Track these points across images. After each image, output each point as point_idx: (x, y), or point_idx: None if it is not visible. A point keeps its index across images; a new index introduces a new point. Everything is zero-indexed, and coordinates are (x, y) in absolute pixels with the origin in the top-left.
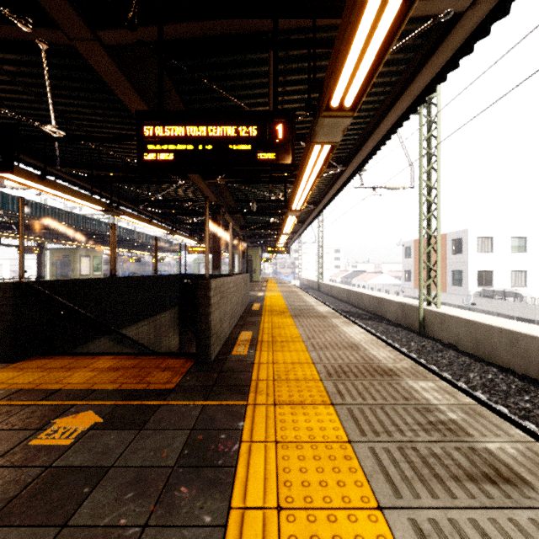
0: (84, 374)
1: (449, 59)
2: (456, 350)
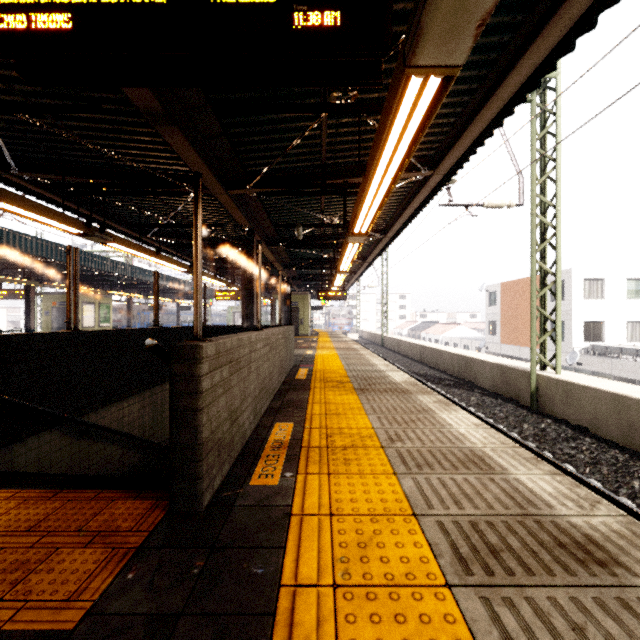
0: None
1: None
2: (595, 438)
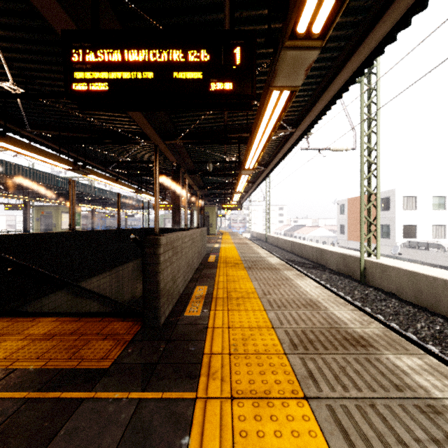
0: (12, 344)
1: (415, 1)
2: (399, 299)
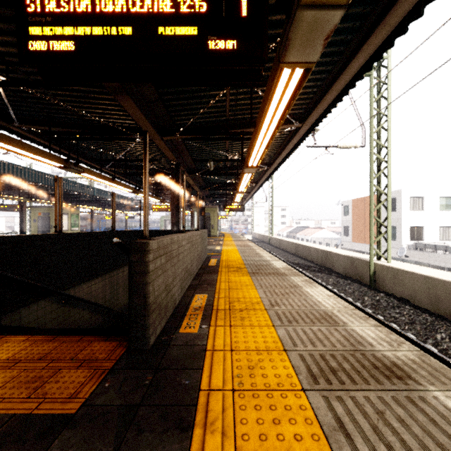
0: None
1: None
2: (413, 306)
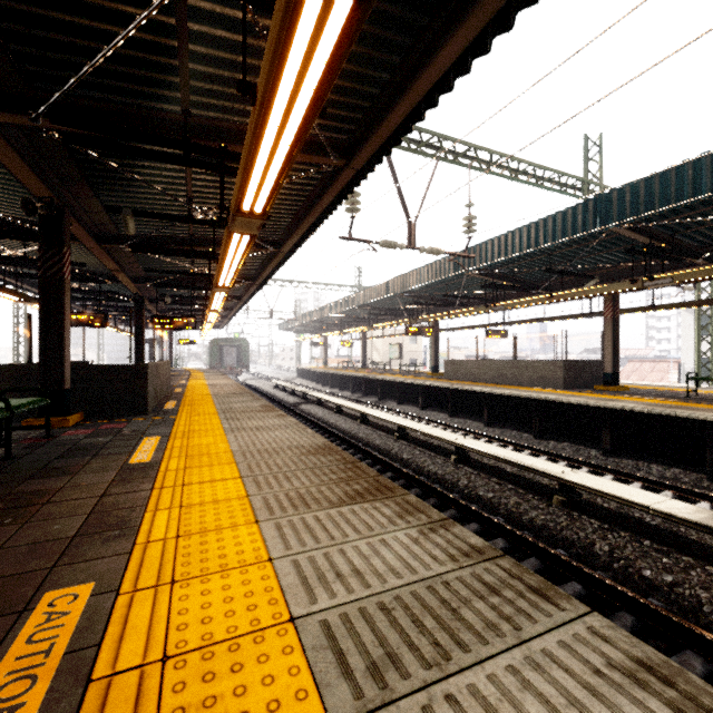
0: None
1: None
2: None
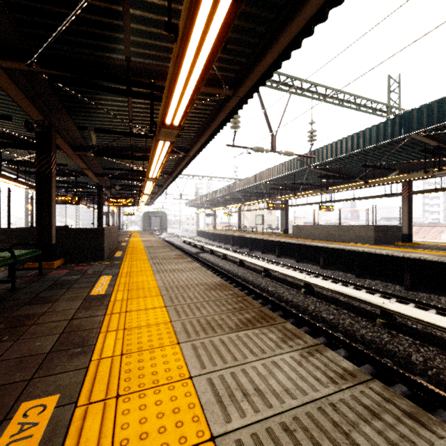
0: None
1: None
2: None
